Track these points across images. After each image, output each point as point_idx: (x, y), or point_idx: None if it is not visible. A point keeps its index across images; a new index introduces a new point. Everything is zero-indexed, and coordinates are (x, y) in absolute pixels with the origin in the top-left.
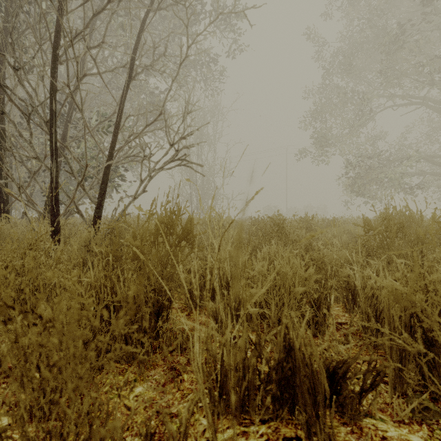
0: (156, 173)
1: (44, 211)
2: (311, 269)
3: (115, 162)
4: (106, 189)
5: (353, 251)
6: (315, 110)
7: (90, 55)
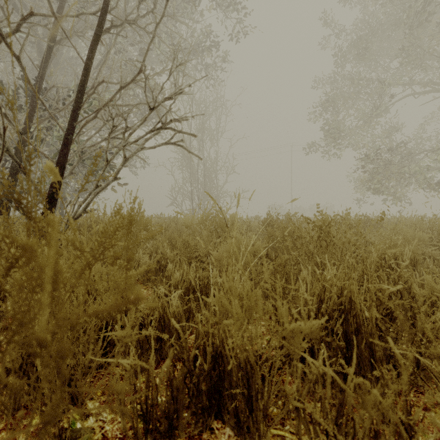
0: (134, 154)
1: None
2: None
3: (89, 146)
4: (62, 175)
5: None
6: (326, 100)
7: None
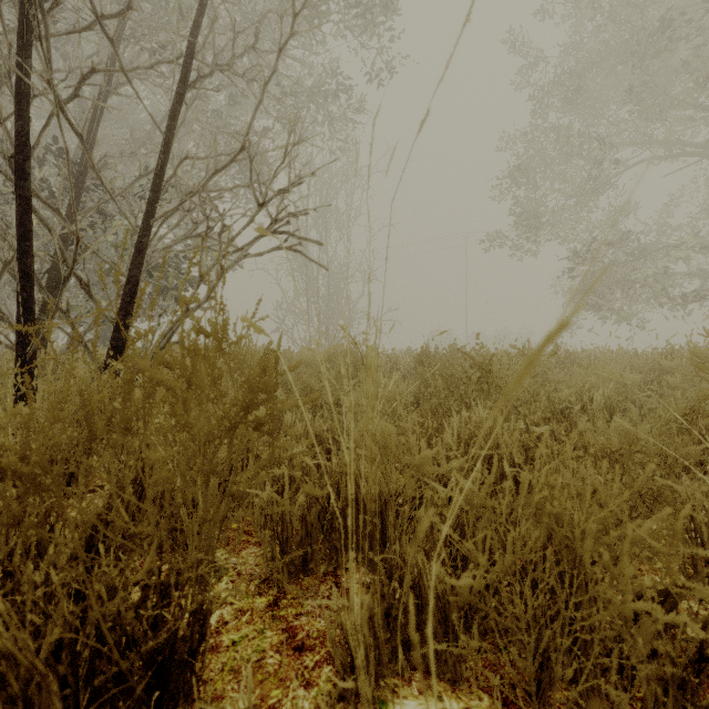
0: (234, 264)
1: (5, 335)
2: (678, 526)
3: (164, 248)
4: (136, 293)
5: (673, 427)
6: (518, 168)
7: (104, 31)
